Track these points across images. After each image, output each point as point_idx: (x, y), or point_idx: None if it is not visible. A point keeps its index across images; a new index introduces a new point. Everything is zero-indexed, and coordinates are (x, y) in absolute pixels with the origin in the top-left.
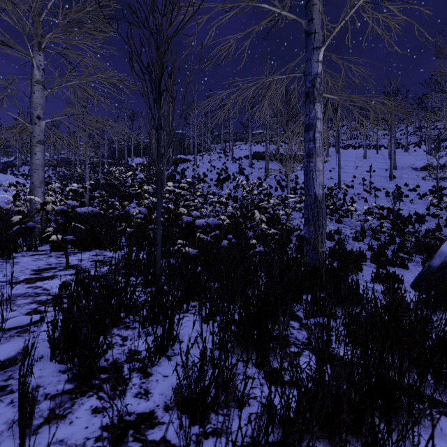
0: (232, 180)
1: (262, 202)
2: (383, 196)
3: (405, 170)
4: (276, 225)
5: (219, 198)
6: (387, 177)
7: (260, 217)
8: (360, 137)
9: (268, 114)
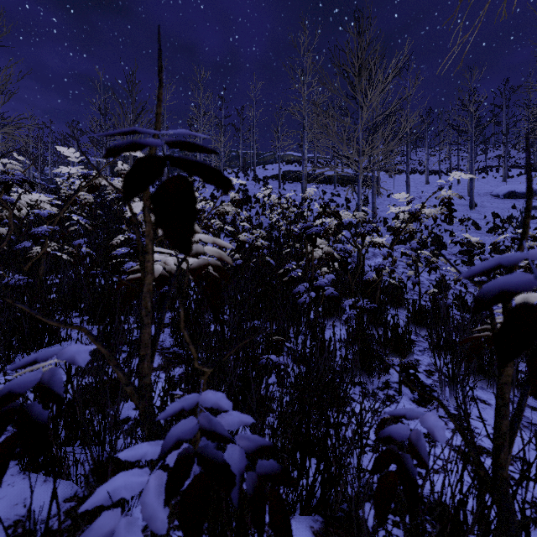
0: (253, 204)
1: (323, 218)
2: (471, 229)
3: (484, 198)
4: (338, 271)
5: (232, 226)
6: (465, 205)
7: (331, 250)
8: (411, 162)
9: (306, 110)
